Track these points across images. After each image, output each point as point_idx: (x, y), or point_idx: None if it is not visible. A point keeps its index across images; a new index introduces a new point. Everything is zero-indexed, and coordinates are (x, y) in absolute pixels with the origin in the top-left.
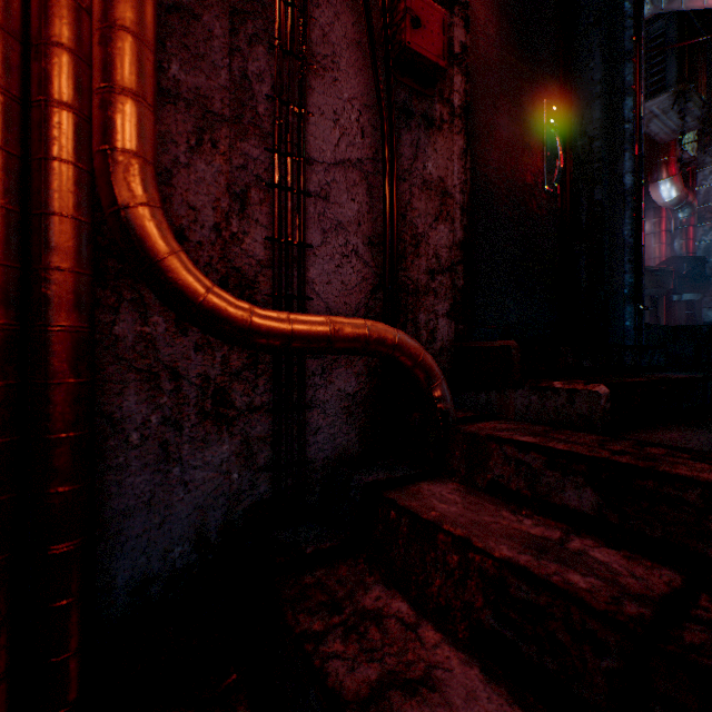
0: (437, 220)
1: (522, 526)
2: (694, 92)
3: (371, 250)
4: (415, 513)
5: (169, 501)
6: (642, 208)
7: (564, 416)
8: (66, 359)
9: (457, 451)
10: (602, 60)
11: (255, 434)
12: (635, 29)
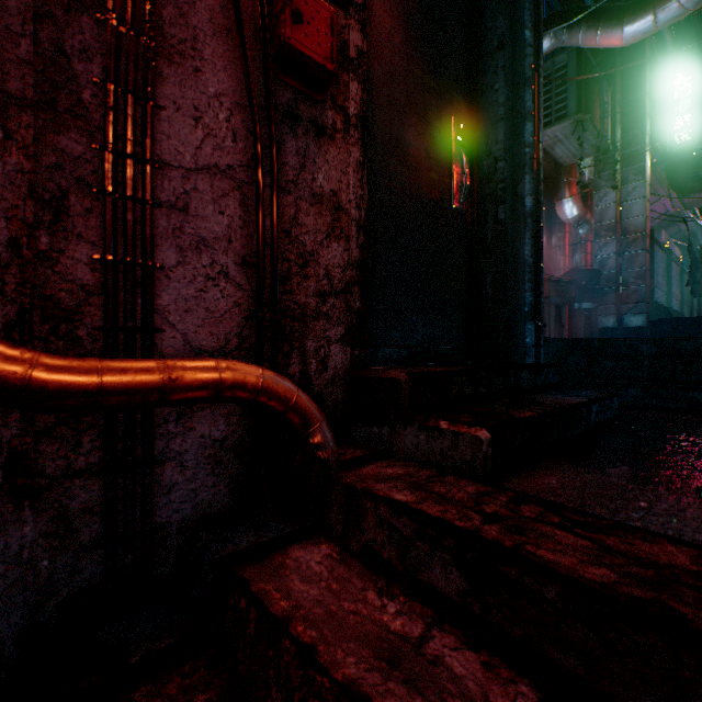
0: (330, 238)
1: (383, 617)
2: (590, 123)
3: (245, 271)
4: (265, 604)
5: None
6: (541, 230)
7: (450, 460)
8: None
9: (336, 504)
10: (505, 84)
11: (77, 505)
12: (535, 57)
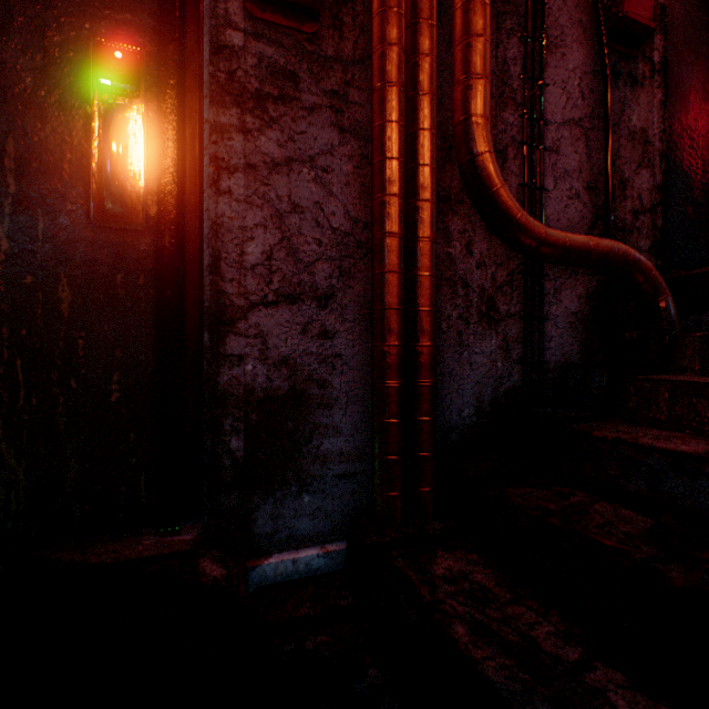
0: (639, 167)
1: None
2: None
3: (588, 194)
4: (676, 380)
5: (461, 375)
6: None
7: None
8: (430, 260)
9: (687, 352)
10: None
11: (510, 335)
12: None
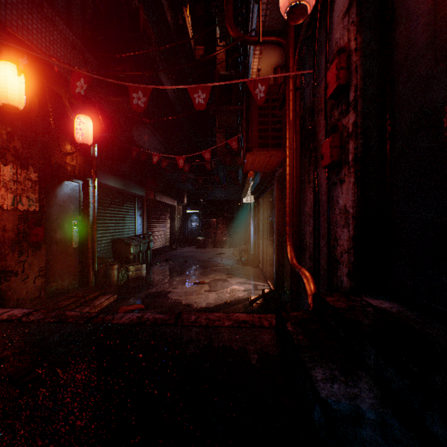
0: (343, 227)
1: None
2: None
3: (326, 244)
4: None
5: (305, 300)
6: None
7: None
8: None
9: None
10: None
11: None
12: None
